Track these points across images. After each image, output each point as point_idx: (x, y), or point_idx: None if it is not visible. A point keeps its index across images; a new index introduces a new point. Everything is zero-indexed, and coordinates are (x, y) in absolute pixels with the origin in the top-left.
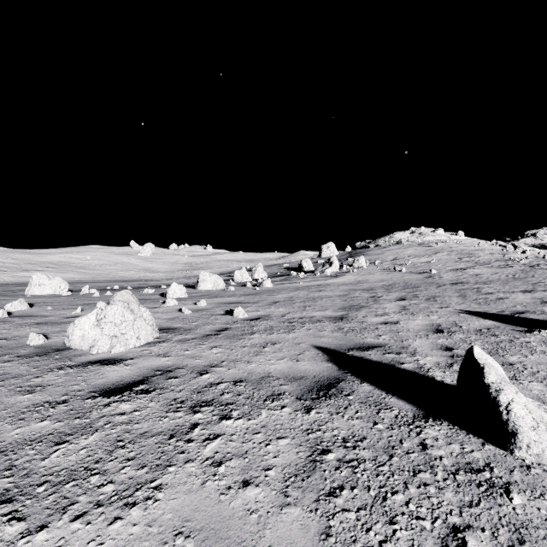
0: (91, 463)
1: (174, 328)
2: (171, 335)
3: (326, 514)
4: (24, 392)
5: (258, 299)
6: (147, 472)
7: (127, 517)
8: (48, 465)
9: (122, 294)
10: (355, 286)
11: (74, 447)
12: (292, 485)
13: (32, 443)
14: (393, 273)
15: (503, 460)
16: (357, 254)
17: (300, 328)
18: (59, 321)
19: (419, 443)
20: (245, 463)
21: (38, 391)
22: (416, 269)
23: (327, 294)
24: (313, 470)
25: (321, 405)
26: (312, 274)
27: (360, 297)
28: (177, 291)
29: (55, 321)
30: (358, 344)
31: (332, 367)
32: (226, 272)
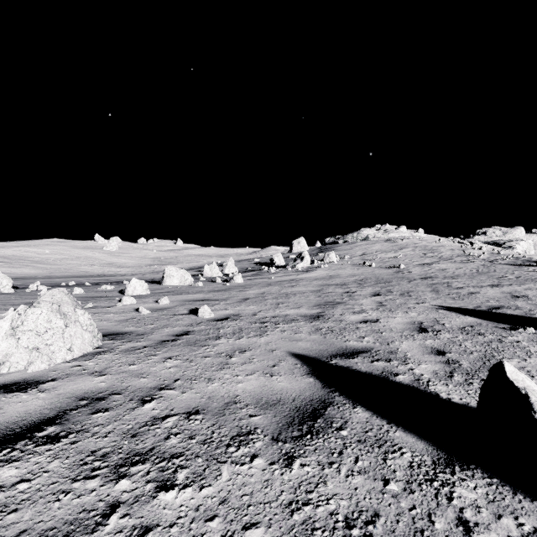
0: None
1: (124, 333)
2: (117, 342)
3: None
4: None
5: (227, 296)
6: None
7: None
8: None
9: (53, 293)
10: (327, 281)
11: None
12: None
13: None
14: (363, 268)
15: None
16: (327, 249)
17: (273, 330)
18: None
19: (456, 519)
20: None
21: None
22: (385, 264)
23: (300, 289)
24: None
25: (307, 450)
26: (283, 269)
27: (334, 293)
28: (137, 288)
29: None
30: (341, 348)
31: (314, 384)
32: (196, 267)
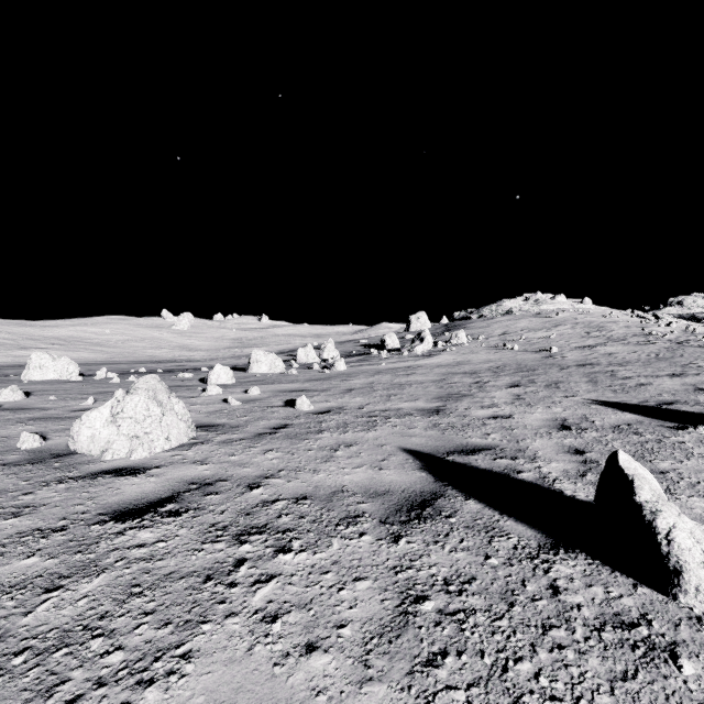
0: (92, 620)
1: (217, 425)
2: (212, 434)
3: (423, 695)
4: (7, 515)
5: (328, 386)
6: (171, 632)
7: (140, 702)
8: (31, 623)
9: (147, 380)
10: (453, 369)
11: (71, 595)
12: (375, 650)
13: (11, 589)
14: (502, 352)
15: (664, 609)
16: (456, 327)
17: (383, 424)
18: (63, 416)
19: (548, 585)
20: (310, 617)
21: (26, 514)
22: (532, 347)
23: (418, 379)
24: (404, 627)
25: (413, 531)
26: (398, 353)
27: (460, 383)
28: (222, 376)
29: (57, 416)
30: (460, 445)
31: (426, 478)
32: (286, 350)
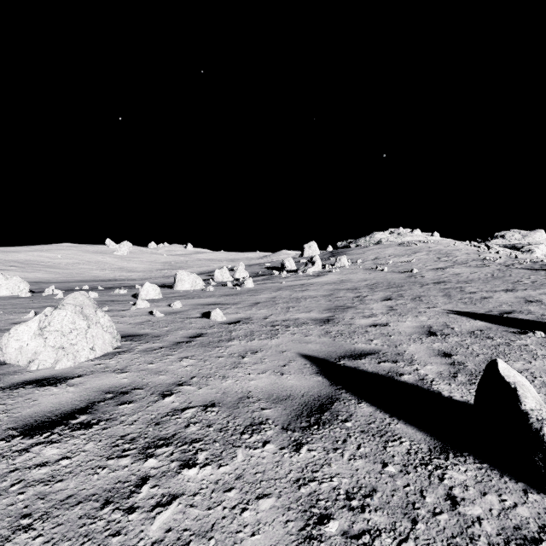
0: None
1: (141, 335)
2: (135, 343)
3: None
4: None
5: (238, 300)
6: None
7: None
8: None
9: (75, 296)
10: (339, 286)
11: None
12: None
13: None
14: (376, 273)
15: None
16: (339, 253)
17: (284, 333)
18: (3, 328)
19: (445, 495)
20: None
21: None
22: (398, 268)
23: (311, 294)
24: None
25: (314, 438)
26: (294, 274)
27: (345, 297)
28: (150, 292)
29: None
30: (349, 350)
31: (322, 382)
32: (206, 271)
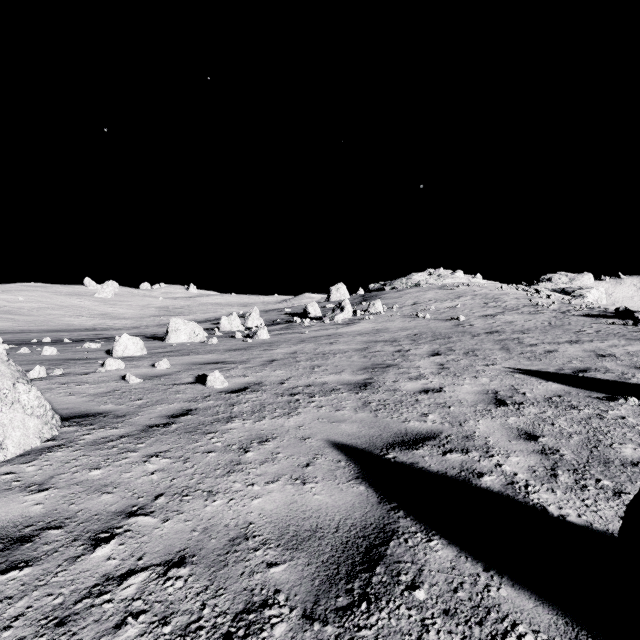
0: None
1: (97, 414)
2: (83, 430)
3: None
4: None
5: (248, 356)
6: None
7: None
8: None
9: None
10: (374, 337)
11: None
12: None
13: None
14: (416, 320)
15: None
16: (372, 297)
17: (307, 405)
18: None
19: None
20: None
21: None
22: (441, 315)
23: (341, 348)
24: None
25: (362, 639)
26: (320, 321)
27: (383, 352)
28: (130, 347)
29: None
30: (399, 433)
31: (367, 496)
32: (212, 318)
